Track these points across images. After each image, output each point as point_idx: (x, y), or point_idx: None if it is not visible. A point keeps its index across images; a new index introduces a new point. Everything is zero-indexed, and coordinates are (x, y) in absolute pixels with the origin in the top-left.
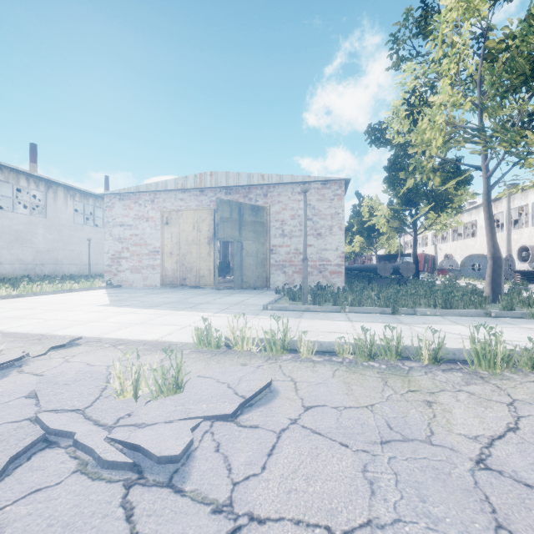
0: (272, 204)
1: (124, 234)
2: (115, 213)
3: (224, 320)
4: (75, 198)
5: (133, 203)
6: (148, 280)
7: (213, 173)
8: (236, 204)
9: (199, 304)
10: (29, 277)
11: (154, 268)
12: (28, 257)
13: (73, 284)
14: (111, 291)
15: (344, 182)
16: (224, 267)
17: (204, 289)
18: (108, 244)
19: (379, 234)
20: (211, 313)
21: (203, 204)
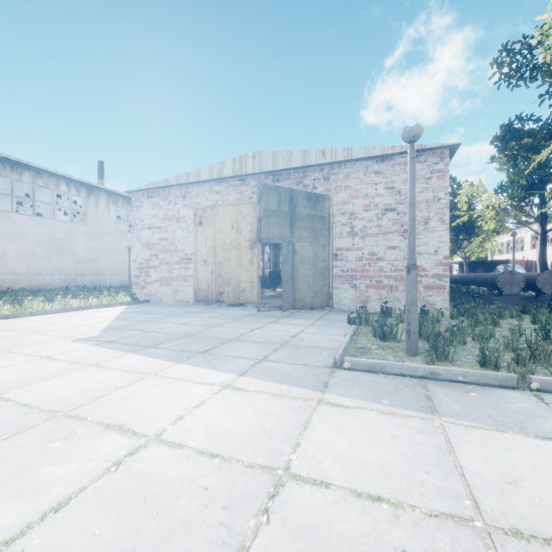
0: (336, 191)
1: (153, 239)
2: (143, 213)
3: (250, 413)
4: (118, 204)
5: (163, 200)
6: (178, 295)
7: (256, 155)
8: (286, 190)
9: (223, 344)
10: (66, 288)
11: (186, 279)
12: (69, 267)
13: (89, 299)
14: (129, 309)
15: (448, 150)
16: (274, 277)
17: (245, 307)
18: (135, 250)
19: (468, 236)
20: (232, 374)
21: (243, 197)
